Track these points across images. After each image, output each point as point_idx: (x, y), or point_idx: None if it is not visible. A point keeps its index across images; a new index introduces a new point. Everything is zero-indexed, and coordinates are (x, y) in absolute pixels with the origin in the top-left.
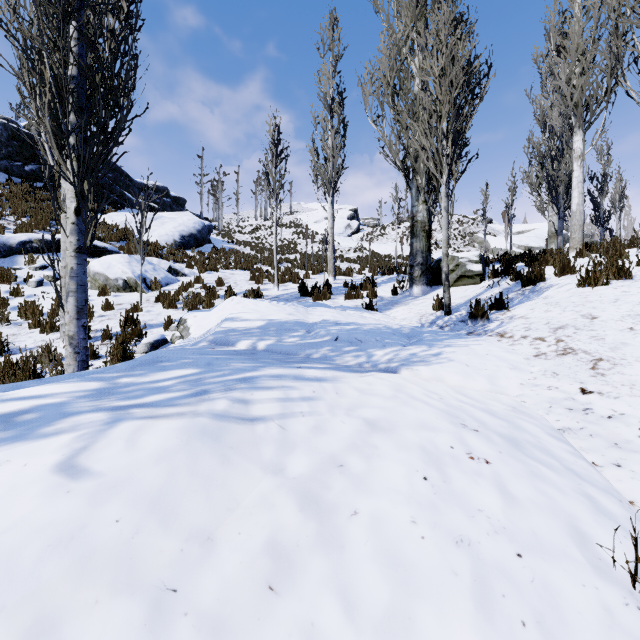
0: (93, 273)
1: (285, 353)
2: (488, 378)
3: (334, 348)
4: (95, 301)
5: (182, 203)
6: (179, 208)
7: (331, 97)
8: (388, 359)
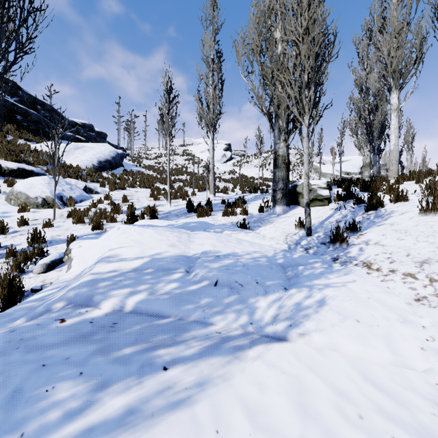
0: (16, 192)
1: (157, 314)
2: (386, 342)
3: (213, 300)
4: (14, 217)
5: (104, 136)
6: (102, 140)
7: (212, 59)
8: (273, 316)
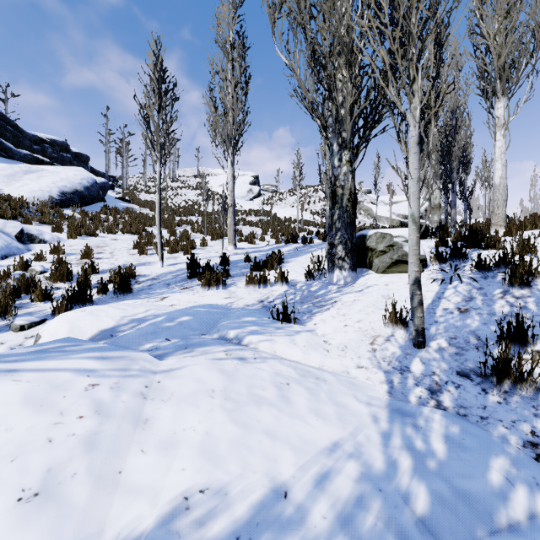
0: None
1: None
2: None
3: None
4: None
5: (85, 160)
6: (81, 164)
7: (231, 43)
8: None
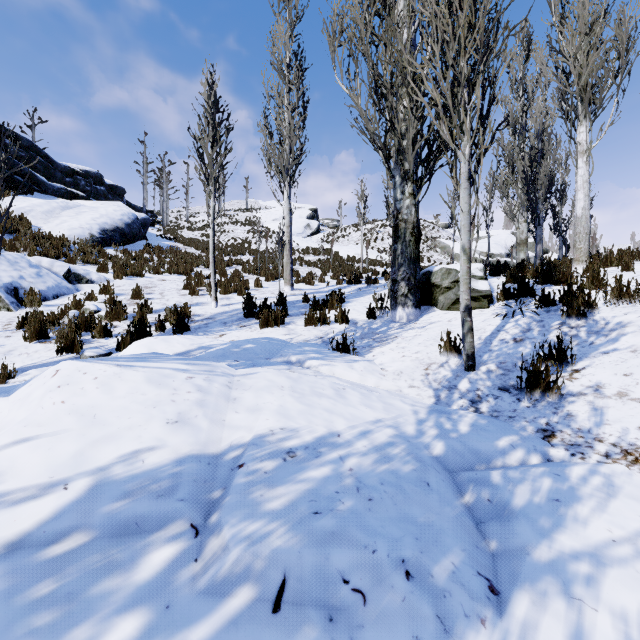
0: None
1: None
2: None
3: None
4: None
5: (120, 193)
6: (116, 198)
7: (288, 65)
8: None
